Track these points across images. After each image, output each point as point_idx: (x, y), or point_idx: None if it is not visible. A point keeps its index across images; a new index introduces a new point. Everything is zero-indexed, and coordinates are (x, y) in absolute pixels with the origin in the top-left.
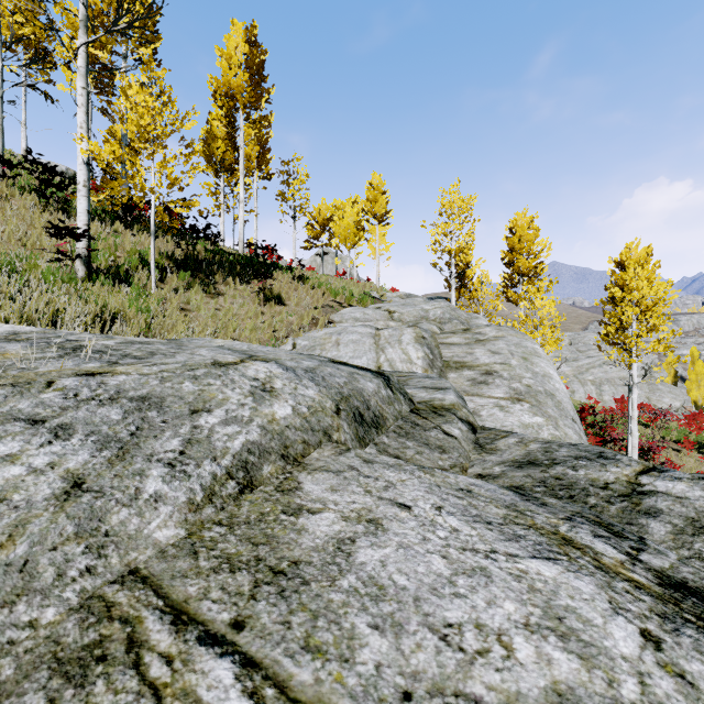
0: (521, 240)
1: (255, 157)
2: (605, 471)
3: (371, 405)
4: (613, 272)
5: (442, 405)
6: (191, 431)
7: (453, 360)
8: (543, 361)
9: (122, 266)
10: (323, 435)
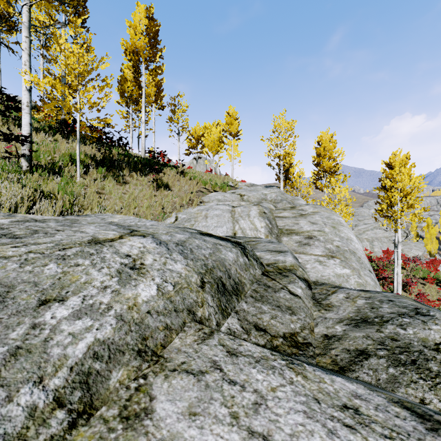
0: (325, 149)
1: (153, 95)
2: (428, 329)
3: (231, 273)
4: (384, 170)
5: (285, 266)
6: (26, 334)
7: (285, 228)
8: (346, 229)
9: (57, 163)
10: (187, 313)
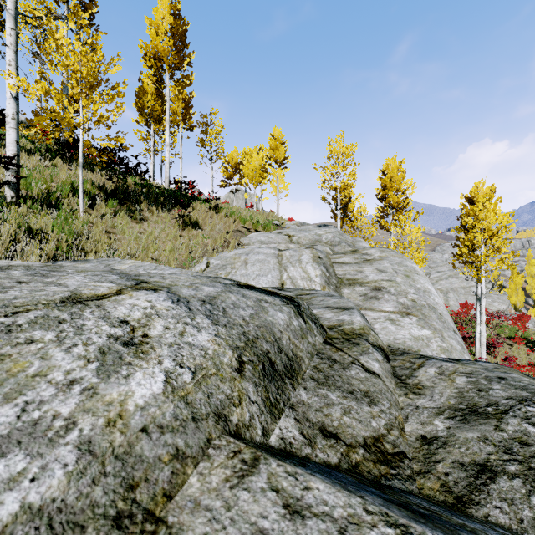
0: (392, 180)
1: (180, 112)
2: None
3: (283, 344)
4: (464, 205)
5: (353, 329)
6: None
7: (346, 277)
8: (422, 278)
9: (54, 194)
10: (215, 421)
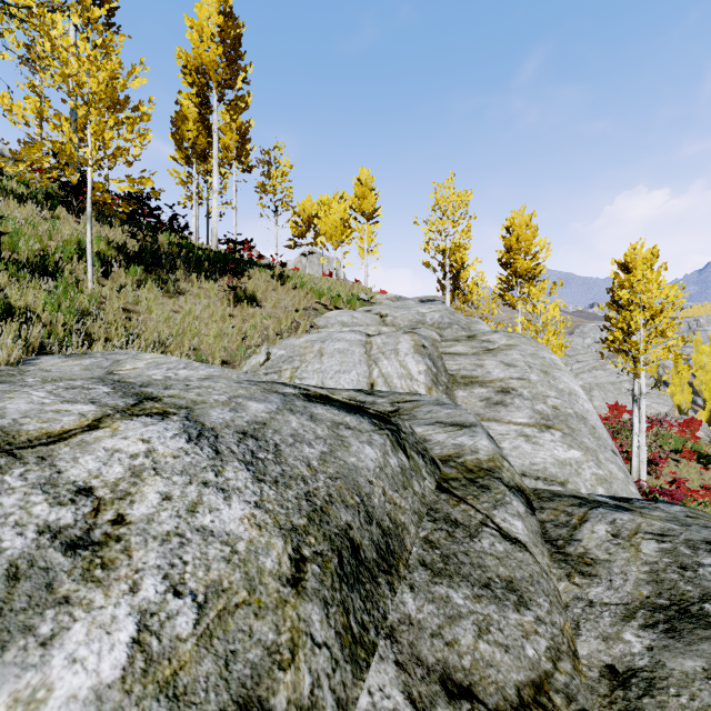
0: (519, 239)
1: (234, 147)
2: None
3: (374, 505)
4: (616, 274)
5: (478, 462)
6: None
7: (460, 374)
8: (565, 375)
9: (51, 257)
10: None
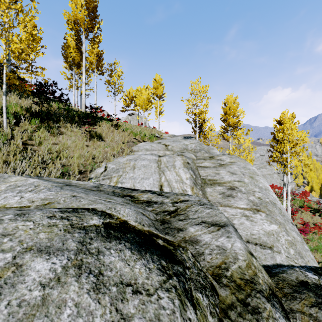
0: (230, 109)
1: (95, 63)
2: None
3: None
4: (275, 125)
5: (241, 272)
6: None
7: (208, 178)
8: (261, 178)
9: None
10: None
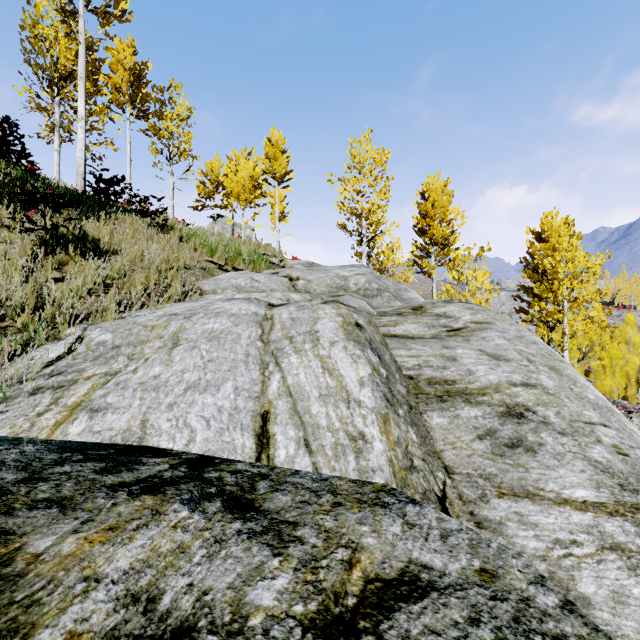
0: (435, 205)
1: (127, 90)
2: None
3: None
4: (531, 243)
5: None
6: None
7: (425, 375)
8: (573, 370)
9: None
10: None
